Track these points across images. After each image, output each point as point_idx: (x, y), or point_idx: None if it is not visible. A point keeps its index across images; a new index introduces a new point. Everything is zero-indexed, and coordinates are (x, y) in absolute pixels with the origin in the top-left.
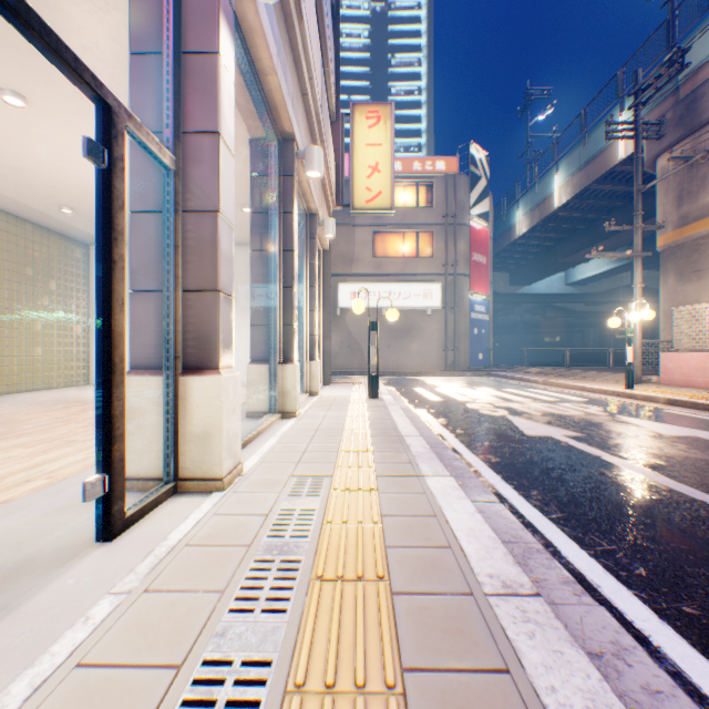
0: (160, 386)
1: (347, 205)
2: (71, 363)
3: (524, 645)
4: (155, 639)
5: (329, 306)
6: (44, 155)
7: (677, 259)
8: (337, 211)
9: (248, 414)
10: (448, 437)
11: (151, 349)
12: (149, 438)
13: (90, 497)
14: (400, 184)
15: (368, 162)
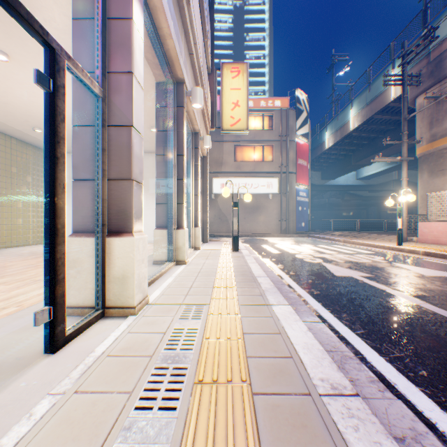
0: (92, 244)
1: (218, 127)
2: (41, 229)
3: (352, 437)
4: (79, 433)
5: (207, 192)
6: (22, 93)
7: (429, 162)
8: (212, 132)
9: (154, 262)
10: (284, 277)
11: (86, 219)
12: (84, 279)
13: (39, 323)
14: (252, 115)
15: (232, 100)
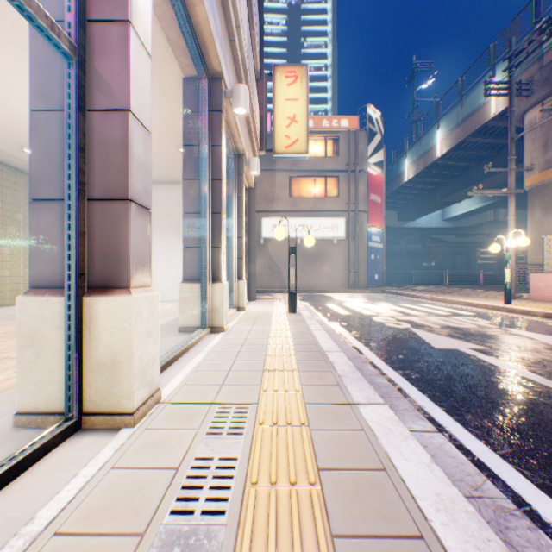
0: (61, 307)
1: (269, 150)
2: None
3: None
4: None
5: (254, 234)
6: None
7: (543, 196)
8: (261, 159)
9: (180, 329)
10: (363, 350)
11: (52, 266)
12: (48, 366)
13: None
14: (312, 138)
15: (287, 114)
